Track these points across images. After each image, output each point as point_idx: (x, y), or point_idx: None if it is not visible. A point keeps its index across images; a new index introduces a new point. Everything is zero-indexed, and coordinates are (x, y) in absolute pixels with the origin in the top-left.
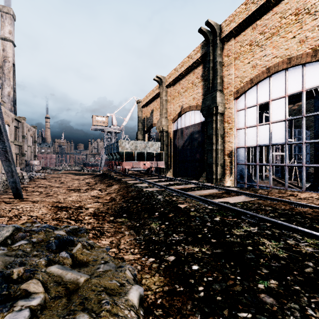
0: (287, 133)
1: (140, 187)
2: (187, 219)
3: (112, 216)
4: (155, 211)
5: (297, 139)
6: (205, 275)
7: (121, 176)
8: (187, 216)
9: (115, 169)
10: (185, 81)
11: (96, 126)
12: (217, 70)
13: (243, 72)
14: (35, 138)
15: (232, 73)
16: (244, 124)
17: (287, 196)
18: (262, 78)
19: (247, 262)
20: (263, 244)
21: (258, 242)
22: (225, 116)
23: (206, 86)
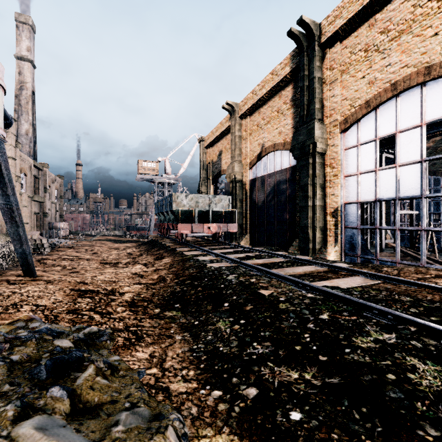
0: (425, 181)
1: (203, 261)
2: (275, 316)
3: (158, 306)
4: (224, 300)
5: (433, 191)
6: (316, 437)
7: (176, 244)
8: (275, 310)
9: (169, 234)
10: (267, 109)
11: (143, 175)
12: (314, 89)
13: (355, 91)
14: (61, 192)
15: (337, 93)
16: (357, 168)
17: (431, 277)
18: (385, 99)
19: (392, 410)
20: (414, 369)
21: (404, 365)
22: (327, 158)
23: (298, 114)
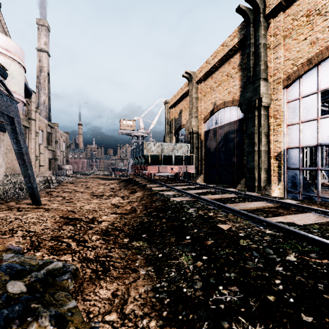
0: None
1: (167, 196)
2: (238, 253)
3: (127, 236)
4: (186, 233)
5: None
6: None
7: (146, 181)
8: (236, 247)
9: (141, 174)
10: (218, 74)
11: (123, 130)
12: (260, 54)
13: (297, 51)
14: (67, 144)
15: (280, 55)
16: (299, 118)
17: None
18: (327, 55)
19: None
20: None
21: None
22: (271, 110)
23: (245, 76)
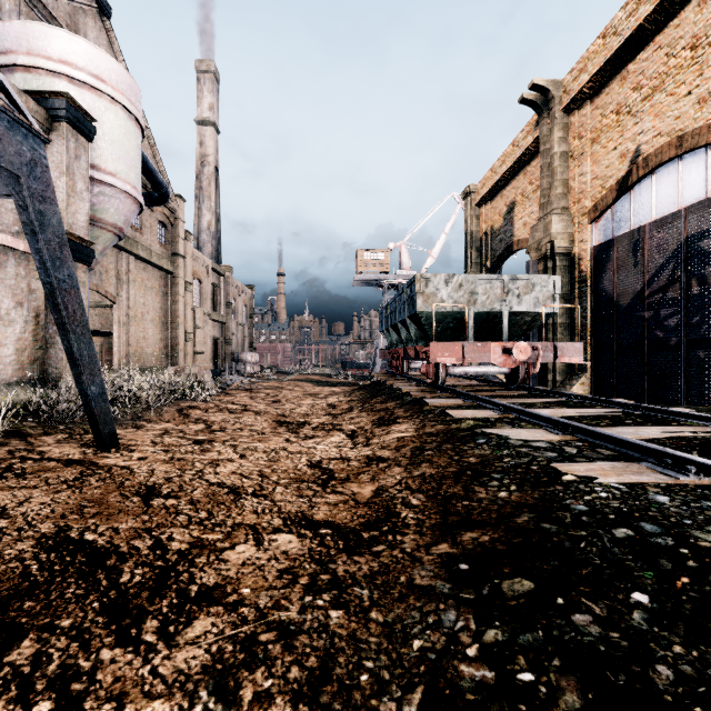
0: None
1: (527, 449)
2: None
3: None
4: None
5: None
6: None
7: (423, 390)
8: None
9: (407, 370)
10: (651, 58)
11: (364, 275)
12: None
13: None
14: (251, 310)
15: None
16: None
17: None
18: None
19: None
20: None
21: None
22: None
23: None
